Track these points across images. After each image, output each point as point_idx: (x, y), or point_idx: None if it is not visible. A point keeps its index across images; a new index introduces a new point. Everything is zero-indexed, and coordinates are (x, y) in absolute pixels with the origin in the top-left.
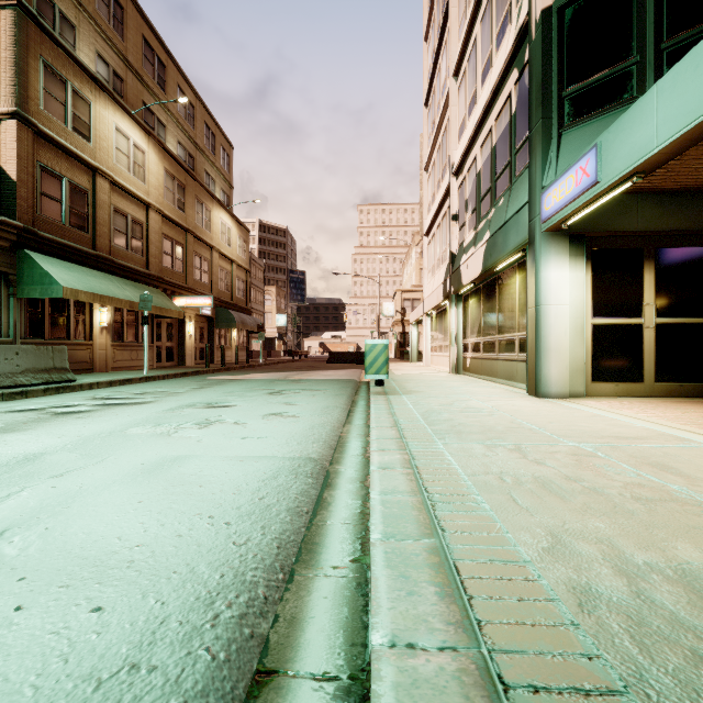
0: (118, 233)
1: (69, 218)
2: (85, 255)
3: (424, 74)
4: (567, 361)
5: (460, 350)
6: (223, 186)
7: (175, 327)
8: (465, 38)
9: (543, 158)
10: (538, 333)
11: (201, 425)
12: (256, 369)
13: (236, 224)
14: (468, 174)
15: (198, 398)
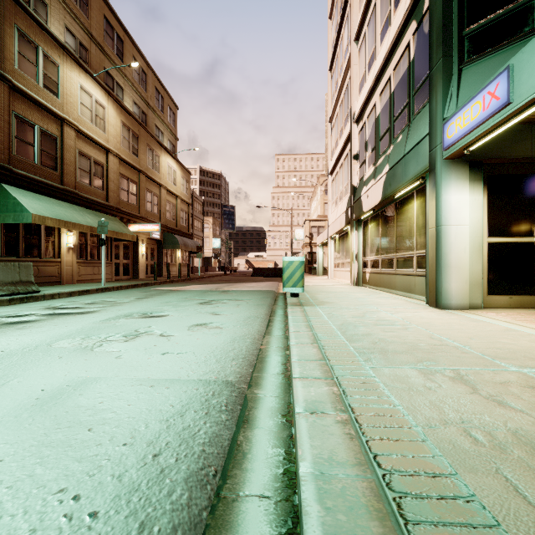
0: (82, 172)
1: (41, 158)
2: (53, 189)
3: (329, 45)
4: (466, 276)
5: (360, 266)
6: (170, 137)
7: (130, 248)
8: (365, 6)
9: (444, 92)
10: (439, 250)
11: (128, 337)
12: (194, 281)
13: (180, 167)
14: (368, 119)
15: (137, 307)
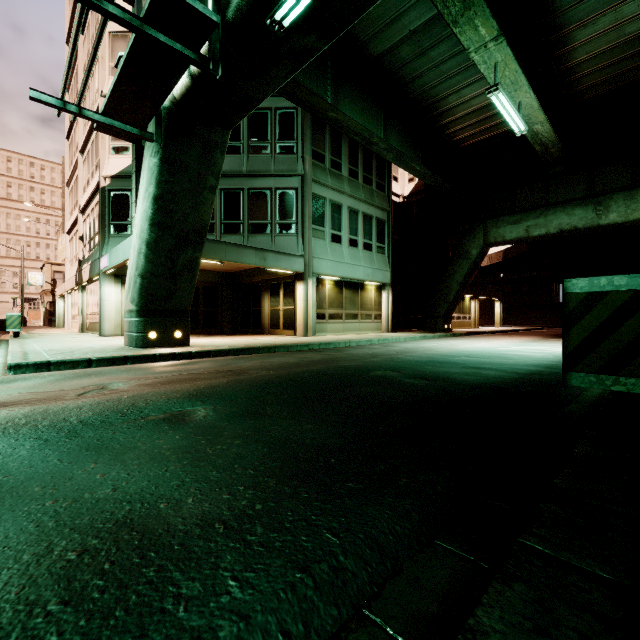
0: None
1: None
2: None
3: (66, 115)
4: (113, 322)
5: (85, 318)
6: None
7: None
8: (85, 143)
9: (102, 244)
10: (101, 311)
11: None
12: None
13: None
14: (87, 219)
15: None
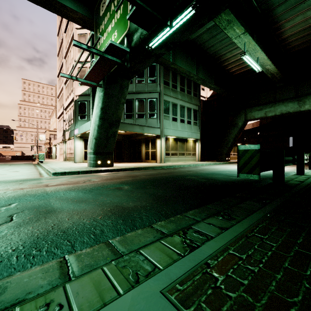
0: None
1: None
2: None
3: (57, 67)
4: (79, 157)
5: (66, 155)
6: None
7: None
8: (66, 80)
9: (75, 124)
10: (75, 152)
11: (6, 168)
12: None
13: None
14: (67, 112)
15: None
